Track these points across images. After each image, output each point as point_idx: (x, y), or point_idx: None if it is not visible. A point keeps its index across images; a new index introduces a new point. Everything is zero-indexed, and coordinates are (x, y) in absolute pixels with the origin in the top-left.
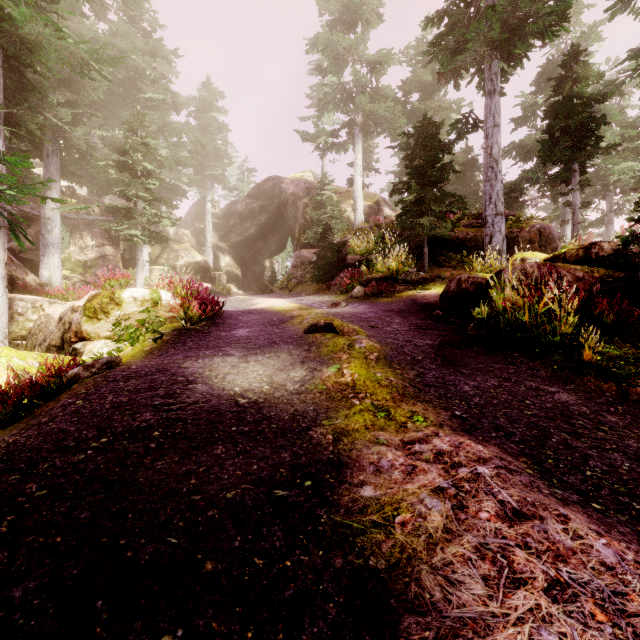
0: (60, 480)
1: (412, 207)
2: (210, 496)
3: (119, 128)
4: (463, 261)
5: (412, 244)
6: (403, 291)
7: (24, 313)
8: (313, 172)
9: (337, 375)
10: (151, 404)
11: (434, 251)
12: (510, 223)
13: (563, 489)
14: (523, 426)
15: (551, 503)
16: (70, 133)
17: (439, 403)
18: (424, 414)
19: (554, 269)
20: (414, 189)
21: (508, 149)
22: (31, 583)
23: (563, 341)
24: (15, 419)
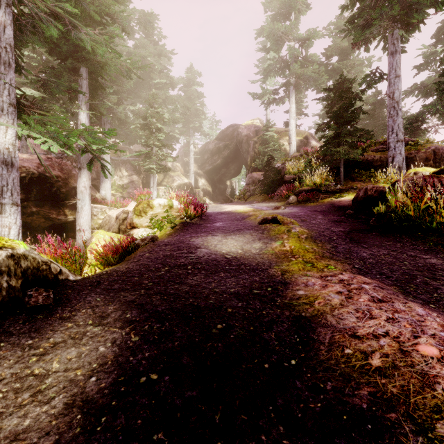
0: (155, 280)
1: (331, 140)
2: (223, 290)
3: (140, 103)
4: (371, 176)
5: (331, 166)
6: (325, 198)
7: (97, 215)
8: (260, 119)
9: (281, 246)
10: (182, 256)
11: (348, 170)
12: (409, 147)
13: (414, 299)
14: (399, 274)
15: (401, 299)
16: (116, 110)
17: (345, 261)
18: (335, 265)
19: (437, 179)
20: (333, 128)
21: (411, 89)
22: (163, 307)
23: (438, 227)
24: (119, 261)
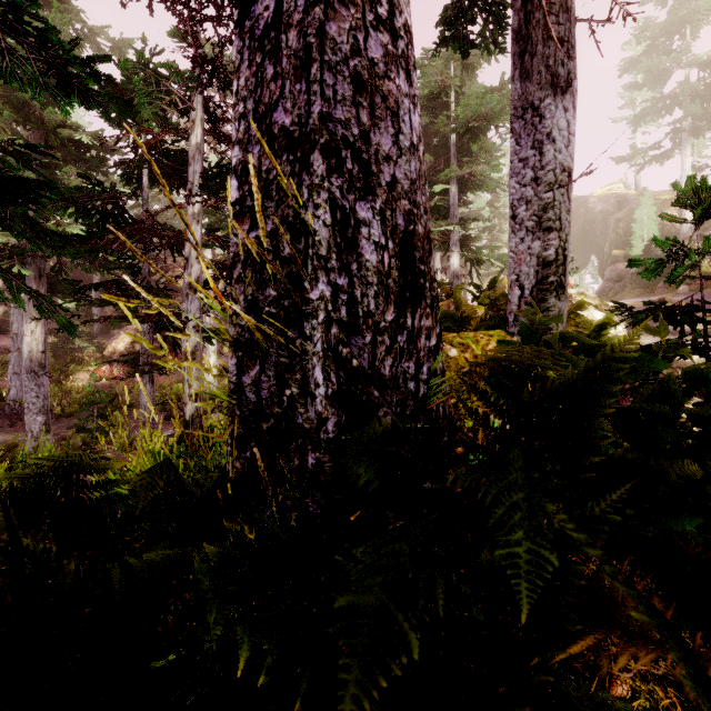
0: None
1: None
2: None
3: None
4: None
5: None
6: None
7: None
8: (623, 181)
9: None
10: None
11: None
12: None
13: None
14: None
15: None
16: None
17: None
18: None
19: None
20: None
21: None
22: None
23: None
24: None
